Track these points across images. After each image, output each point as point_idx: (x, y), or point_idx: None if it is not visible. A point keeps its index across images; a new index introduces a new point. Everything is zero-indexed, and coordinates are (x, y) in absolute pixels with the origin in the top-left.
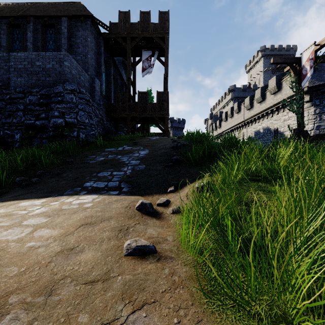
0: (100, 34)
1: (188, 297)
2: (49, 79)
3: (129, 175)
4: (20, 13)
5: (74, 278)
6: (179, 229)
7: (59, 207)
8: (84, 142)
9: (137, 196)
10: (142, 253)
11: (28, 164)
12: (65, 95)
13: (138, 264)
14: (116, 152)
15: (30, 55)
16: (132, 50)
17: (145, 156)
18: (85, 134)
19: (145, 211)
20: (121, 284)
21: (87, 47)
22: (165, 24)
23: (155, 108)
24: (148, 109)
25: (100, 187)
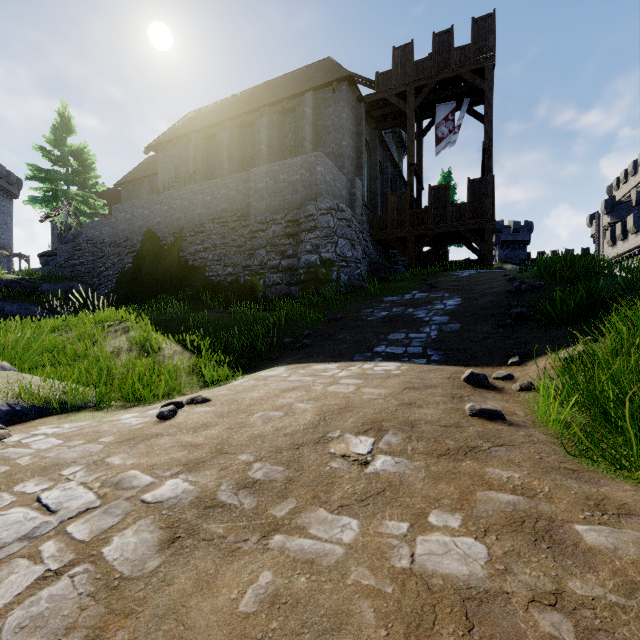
0: (360, 100)
1: (549, 450)
2: (296, 198)
3: (435, 339)
4: (251, 105)
5: (427, 421)
6: (533, 407)
7: (363, 372)
8: (346, 288)
9: (457, 367)
10: (488, 416)
11: (290, 322)
12: (319, 218)
13: (487, 423)
14: (402, 303)
15: (273, 167)
16: (417, 109)
17: (457, 308)
18: (348, 275)
19: (477, 384)
20: (474, 431)
21: (341, 130)
22: (485, 40)
23: (463, 213)
24: (449, 217)
25: (398, 354)
